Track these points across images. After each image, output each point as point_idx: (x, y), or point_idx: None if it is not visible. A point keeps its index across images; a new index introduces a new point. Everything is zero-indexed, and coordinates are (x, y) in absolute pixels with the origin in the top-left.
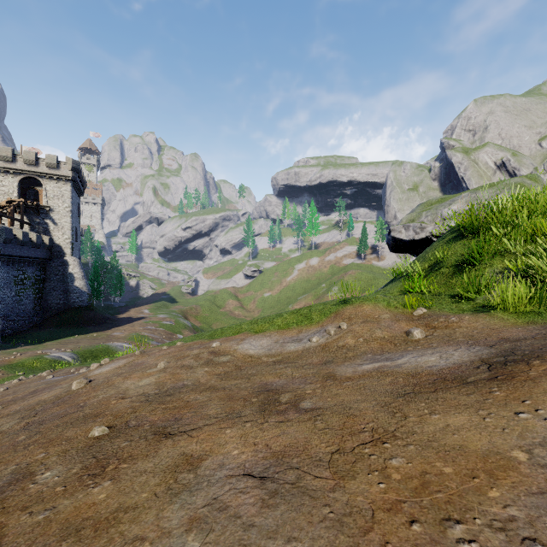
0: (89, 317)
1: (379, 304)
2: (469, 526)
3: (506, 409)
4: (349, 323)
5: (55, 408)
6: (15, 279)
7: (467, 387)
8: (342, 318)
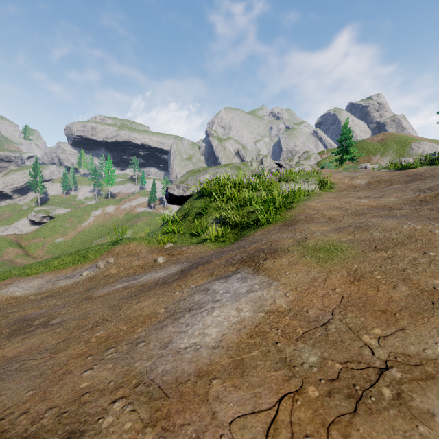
0: None
1: (142, 242)
2: (118, 347)
3: (172, 292)
4: (116, 258)
5: None
6: None
7: (164, 285)
8: (112, 254)
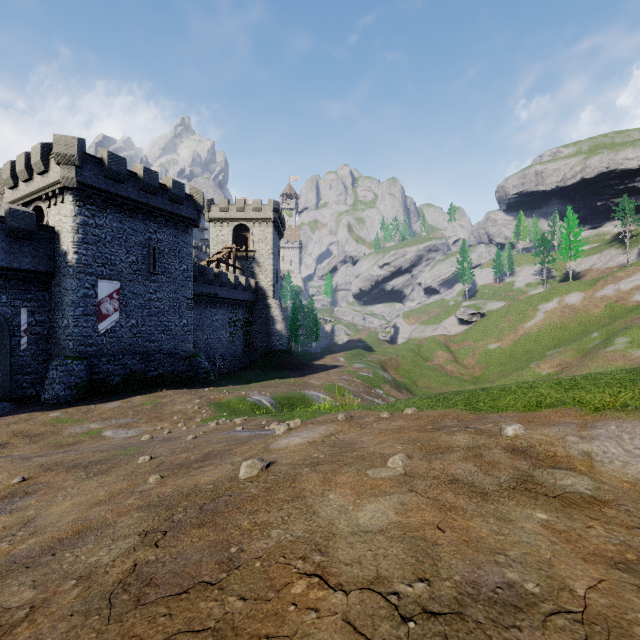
0: (287, 361)
1: None
2: None
3: None
4: None
5: (193, 532)
6: (229, 321)
7: None
8: None
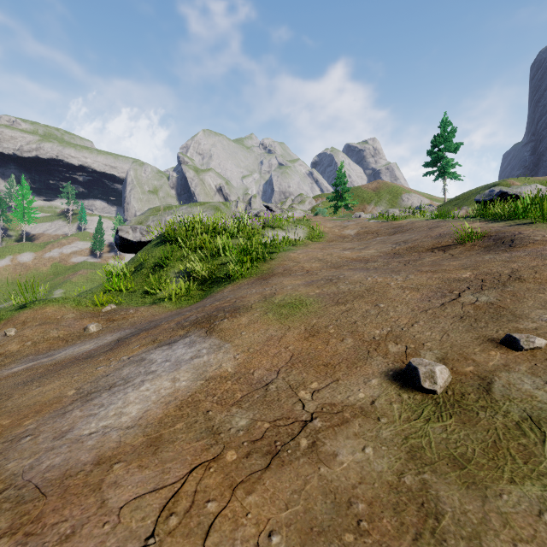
0: None
1: (66, 305)
2: None
3: (94, 367)
4: (20, 328)
5: None
6: None
7: (86, 361)
8: (14, 324)
